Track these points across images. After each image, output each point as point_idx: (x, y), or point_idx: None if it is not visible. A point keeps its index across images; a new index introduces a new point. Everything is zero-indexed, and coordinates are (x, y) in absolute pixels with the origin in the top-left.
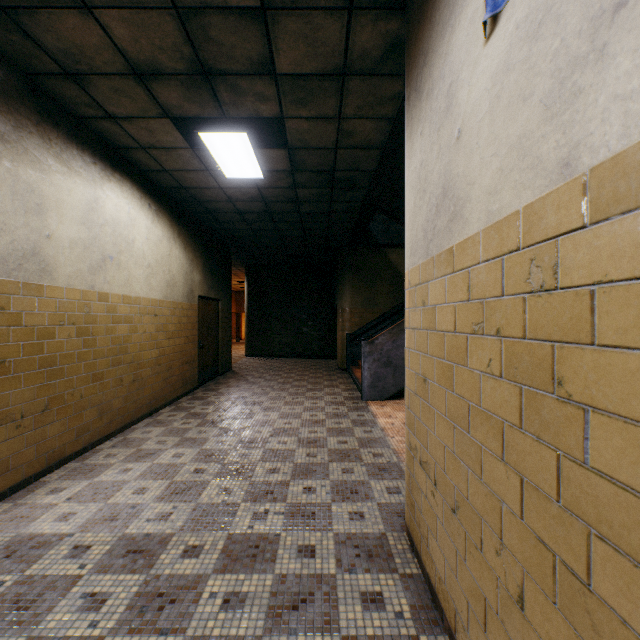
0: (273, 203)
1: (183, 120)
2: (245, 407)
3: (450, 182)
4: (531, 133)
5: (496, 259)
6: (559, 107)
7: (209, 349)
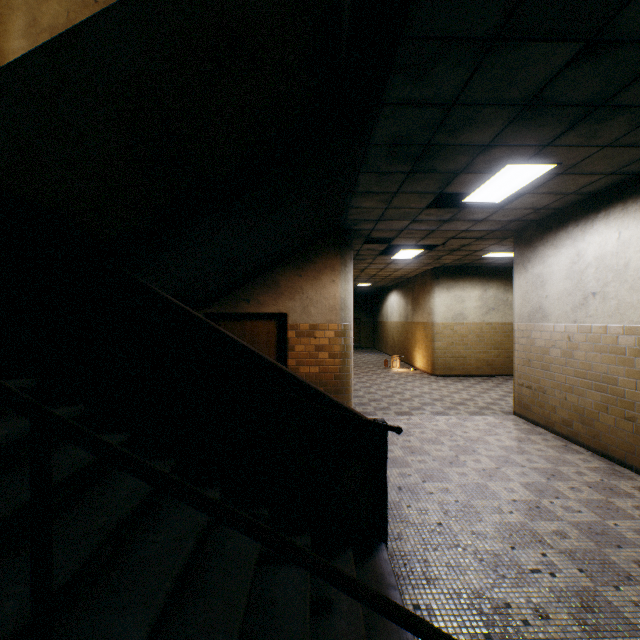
0: (592, 97)
1: None
2: (585, 515)
3: None
4: None
5: None
6: None
7: None
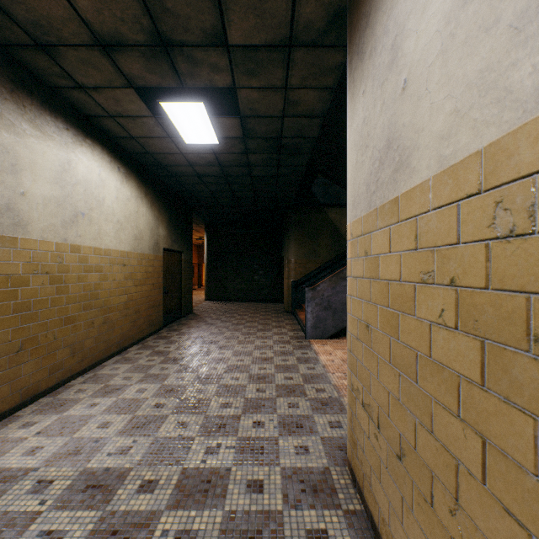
0: (228, 167)
1: (147, 92)
2: (203, 346)
3: (395, 133)
4: (497, 63)
5: (450, 205)
6: (537, 25)
7: (173, 294)
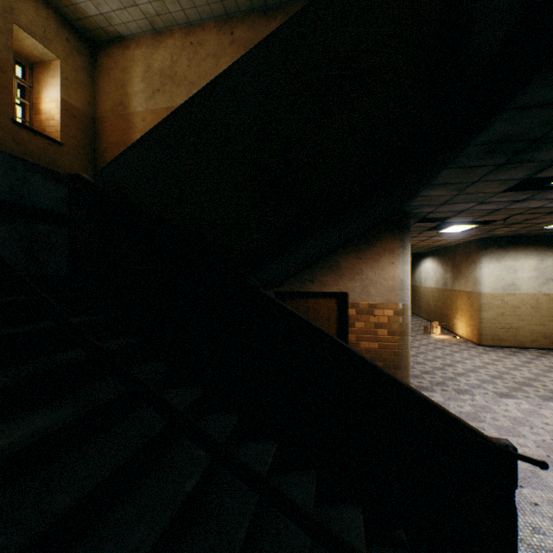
0: None
1: None
2: None
3: None
4: None
5: None
6: None
7: None
